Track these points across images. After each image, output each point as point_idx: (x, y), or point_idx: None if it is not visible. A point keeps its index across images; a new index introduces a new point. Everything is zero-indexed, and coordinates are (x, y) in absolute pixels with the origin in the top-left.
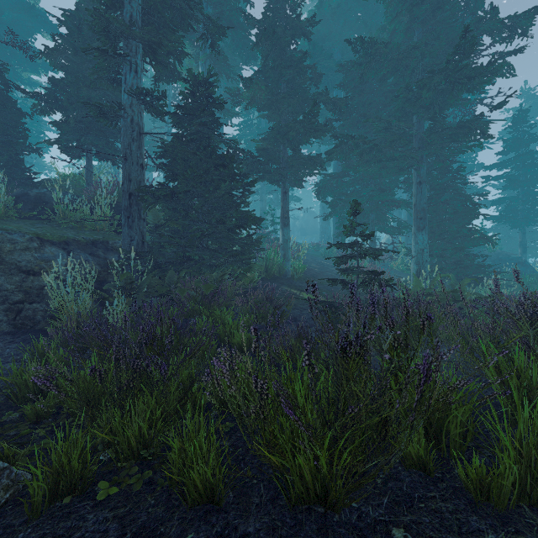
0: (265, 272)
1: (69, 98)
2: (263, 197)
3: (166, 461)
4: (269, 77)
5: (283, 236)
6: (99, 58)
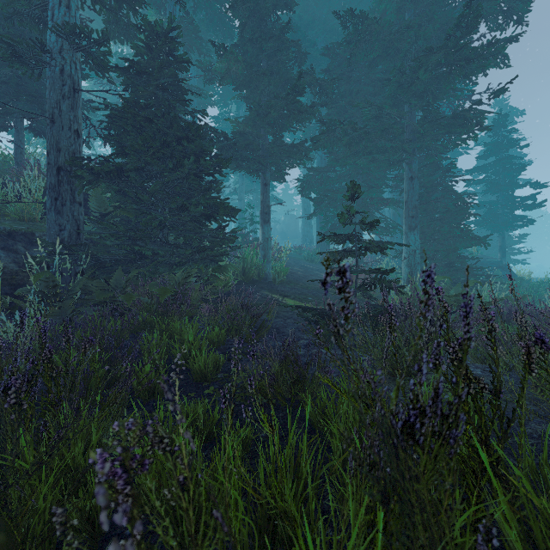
0: (242, 275)
1: None
2: (242, 196)
3: None
4: (247, 53)
5: (263, 234)
6: None
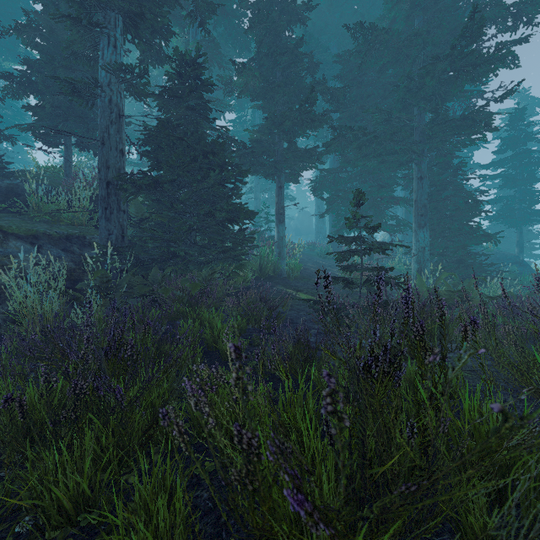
0: (259, 271)
1: (44, 81)
2: (257, 195)
3: (118, 527)
4: (263, 66)
5: (278, 233)
6: (72, 28)
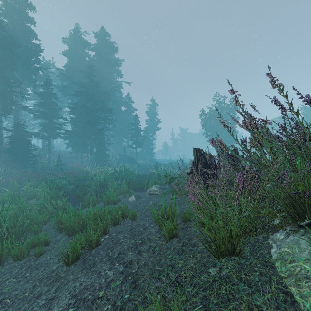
0: (41, 167)
1: None
2: None
3: None
4: (43, 106)
5: (48, 156)
6: None
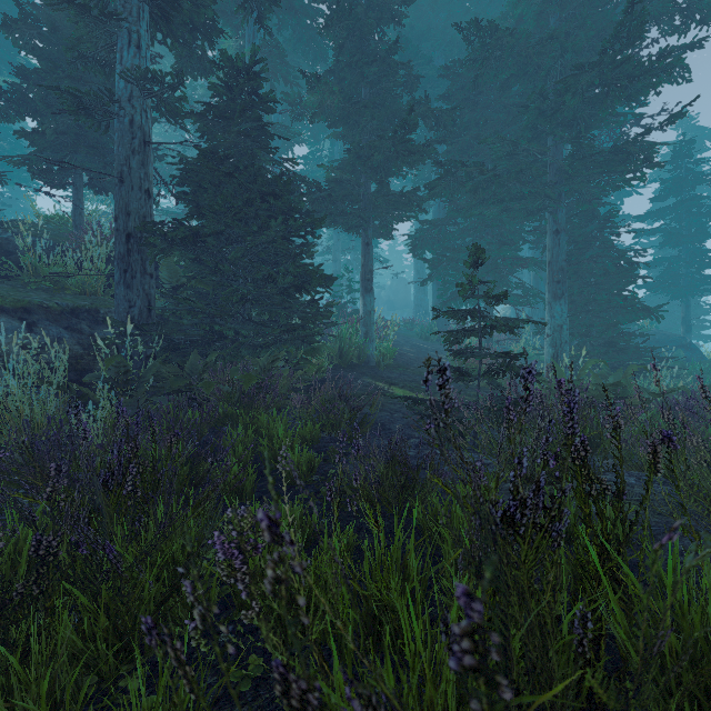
0: (338, 358)
1: (45, 97)
2: (337, 256)
3: None
4: (344, 80)
5: (365, 306)
6: (77, 20)
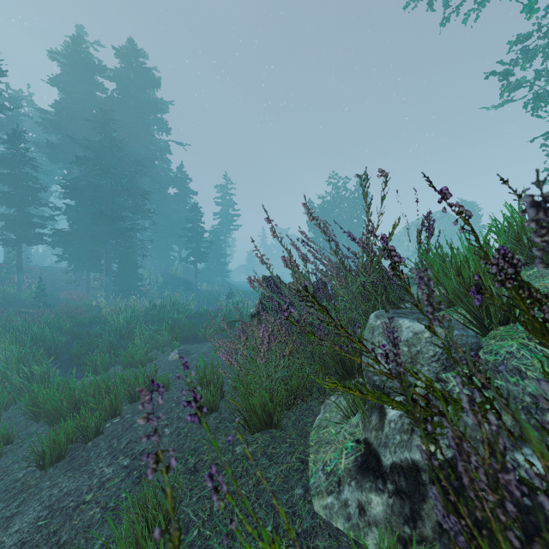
0: (3, 300)
1: None
2: None
3: None
4: (7, 181)
5: (18, 278)
6: None
